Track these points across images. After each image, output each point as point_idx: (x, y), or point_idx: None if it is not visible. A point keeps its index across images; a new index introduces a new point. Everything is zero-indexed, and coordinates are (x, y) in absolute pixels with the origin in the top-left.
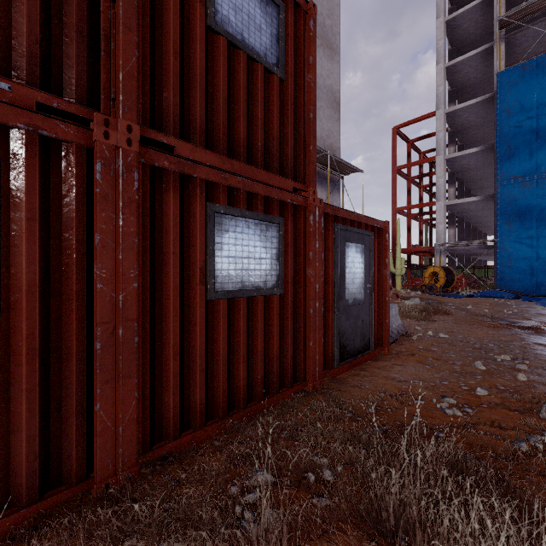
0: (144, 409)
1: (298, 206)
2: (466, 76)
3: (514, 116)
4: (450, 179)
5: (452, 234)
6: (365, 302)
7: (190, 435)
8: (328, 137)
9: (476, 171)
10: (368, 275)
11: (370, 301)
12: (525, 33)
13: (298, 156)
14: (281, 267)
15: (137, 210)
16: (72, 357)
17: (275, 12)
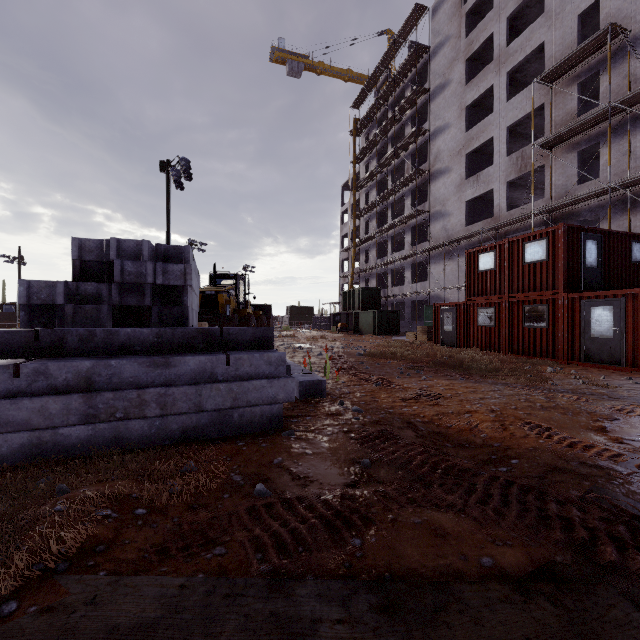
0: (510, 346)
1: (556, 298)
2: None
3: None
4: None
5: None
6: (614, 338)
7: (518, 356)
8: None
9: None
10: (619, 323)
11: (620, 338)
12: None
13: (556, 281)
14: (546, 319)
15: (508, 310)
16: (501, 334)
17: (544, 242)
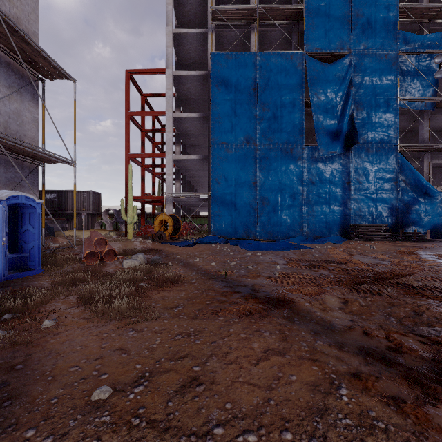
0: None
1: None
2: (188, 53)
3: (222, 93)
4: (177, 139)
5: (178, 187)
6: None
7: None
8: (10, 2)
9: (195, 137)
10: None
11: None
12: (227, 35)
13: None
14: None
15: None
16: None
17: None
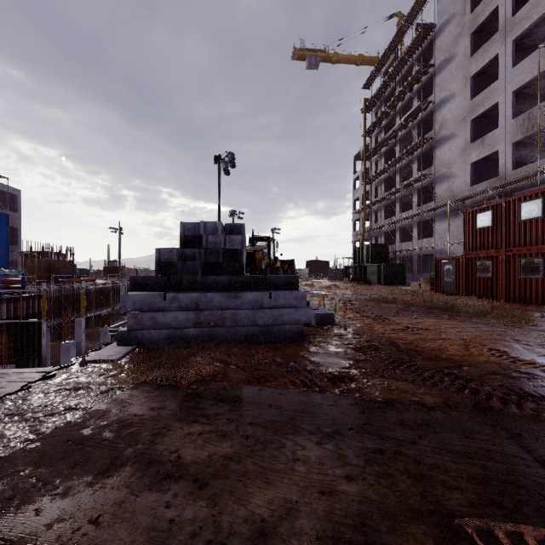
0: (507, 295)
1: None
2: None
3: None
4: None
5: None
6: None
7: (515, 303)
8: None
9: None
10: None
11: None
12: None
13: None
14: (542, 271)
15: (504, 263)
16: (498, 284)
17: (540, 201)
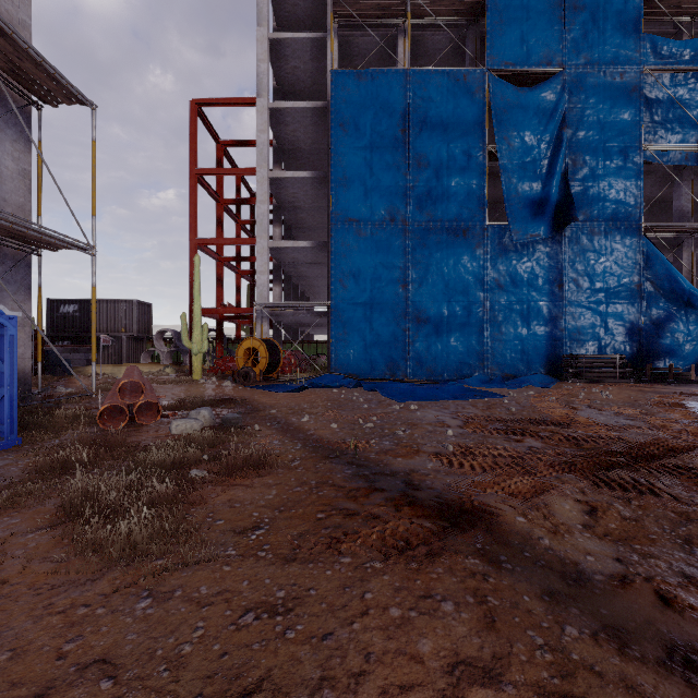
0: None
1: None
2: (295, 73)
3: (350, 137)
4: (276, 215)
5: (278, 293)
6: None
7: None
8: None
9: (306, 213)
10: None
11: None
12: (358, 43)
13: None
14: None
15: None
16: None
17: None
